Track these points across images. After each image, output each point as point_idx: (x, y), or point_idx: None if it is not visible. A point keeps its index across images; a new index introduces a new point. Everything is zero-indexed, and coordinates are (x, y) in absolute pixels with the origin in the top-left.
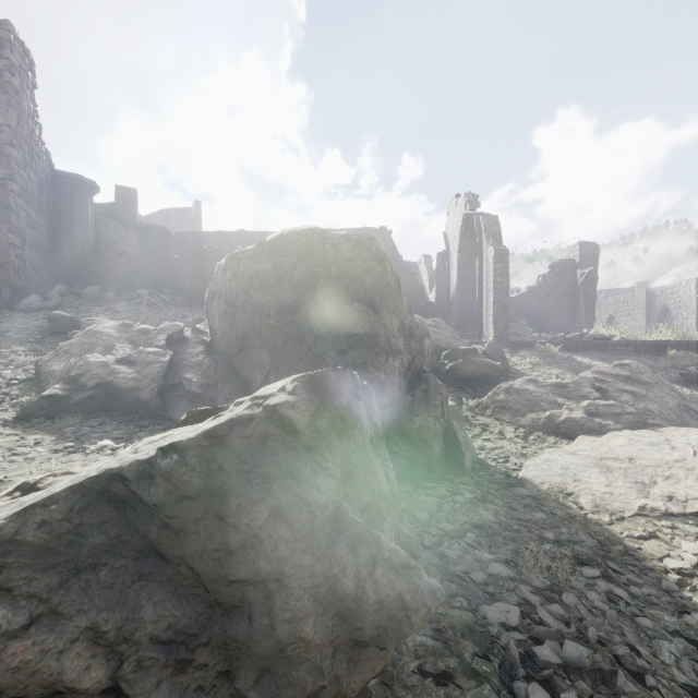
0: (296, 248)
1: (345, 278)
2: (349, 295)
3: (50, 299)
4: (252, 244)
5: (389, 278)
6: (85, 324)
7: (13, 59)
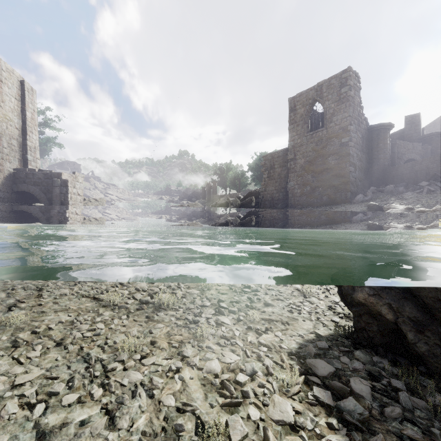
0: None
1: None
2: None
3: (367, 195)
4: None
5: None
6: (385, 208)
7: (351, 83)
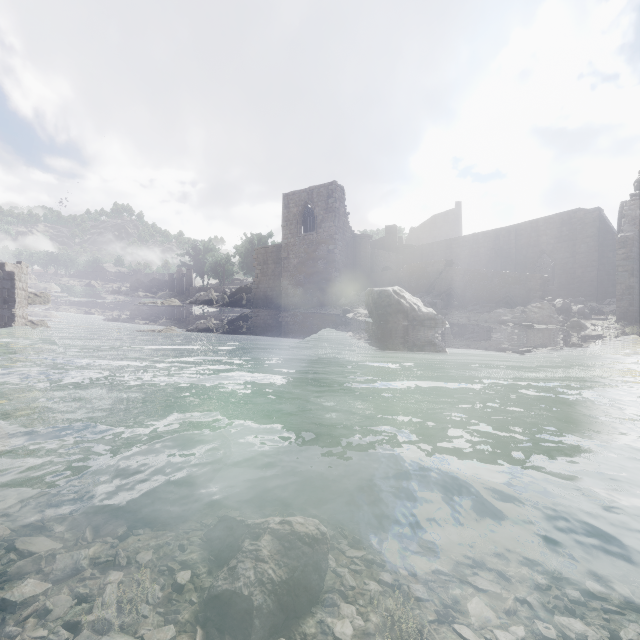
0: (367, 295)
1: (376, 304)
2: (378, 309)
3: (348, 299)
4: (467, 244)
5: (393, 302)
6: (352, 312)
7: (336, 196)
